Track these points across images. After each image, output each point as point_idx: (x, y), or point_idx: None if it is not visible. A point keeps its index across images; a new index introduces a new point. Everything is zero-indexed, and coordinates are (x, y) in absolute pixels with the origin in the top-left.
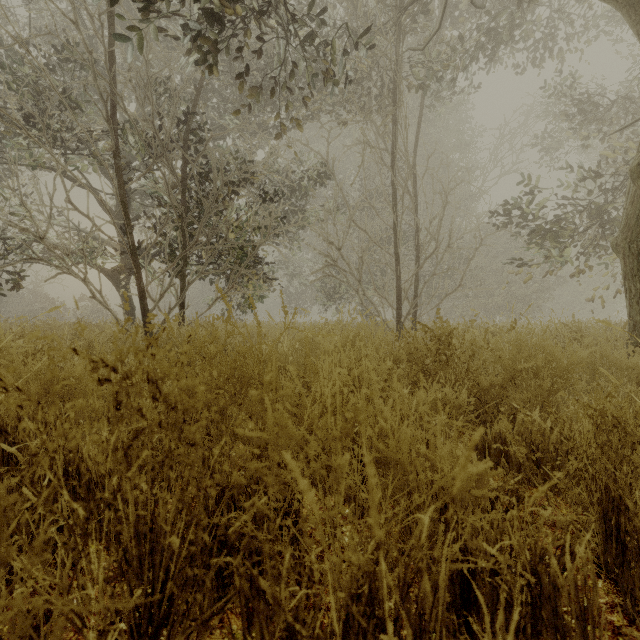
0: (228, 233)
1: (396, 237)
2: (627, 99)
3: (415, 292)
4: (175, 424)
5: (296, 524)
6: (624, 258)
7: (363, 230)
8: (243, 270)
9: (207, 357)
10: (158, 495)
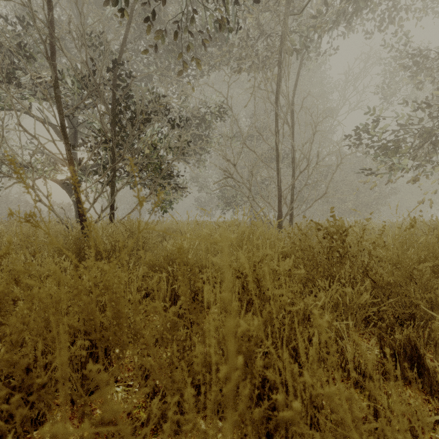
0: (148, 151)
1: (278, 156)
2: None
3: (291, 198)
4: None
5: None
6: None
7: (253, 151)
8: (160, 180)
9: None
10: None
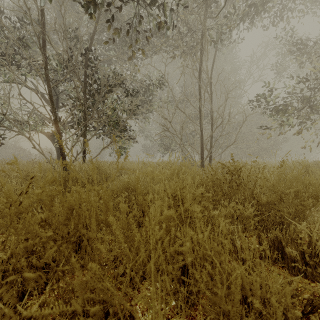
0: (109, 113)
1: (200, 115)
2: None
3: (210, 145)
4: None
5: None
6: None
7: (183, 112)
8: (118, 133)
9: (47, 195)
10: None
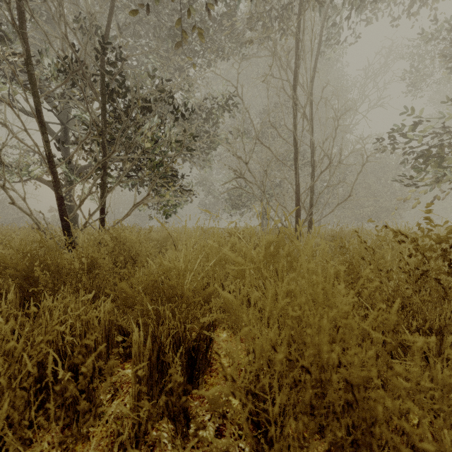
0: (145, 145)
1: (296, 153)
2: None
3: (311, 201)
4: None
5: None
6: None
7: (267, 147)
8: (159, 180)
9: None
10: None
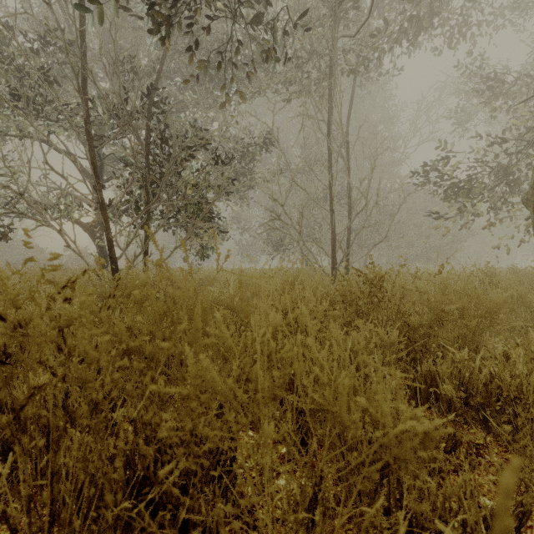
0: (186, 191)
1: (331, 195)
2: (530, 77)
3: (348, 242)
4: (86, 377)
5: (231, 470)
6: (533, 211)
7: (303, 189)
8: (199, 223)
9: (136, 301)
10: (61, 460)
